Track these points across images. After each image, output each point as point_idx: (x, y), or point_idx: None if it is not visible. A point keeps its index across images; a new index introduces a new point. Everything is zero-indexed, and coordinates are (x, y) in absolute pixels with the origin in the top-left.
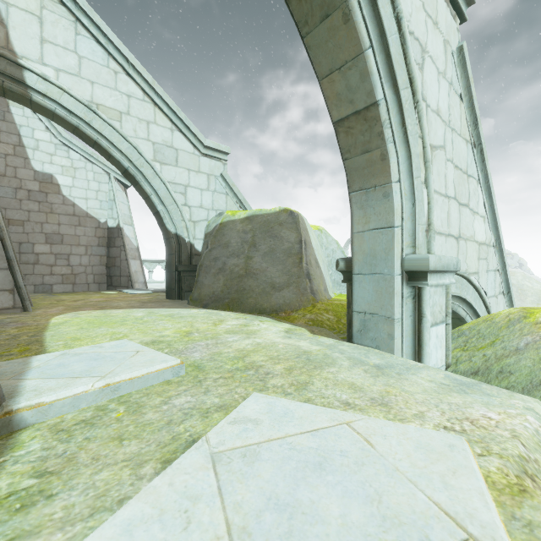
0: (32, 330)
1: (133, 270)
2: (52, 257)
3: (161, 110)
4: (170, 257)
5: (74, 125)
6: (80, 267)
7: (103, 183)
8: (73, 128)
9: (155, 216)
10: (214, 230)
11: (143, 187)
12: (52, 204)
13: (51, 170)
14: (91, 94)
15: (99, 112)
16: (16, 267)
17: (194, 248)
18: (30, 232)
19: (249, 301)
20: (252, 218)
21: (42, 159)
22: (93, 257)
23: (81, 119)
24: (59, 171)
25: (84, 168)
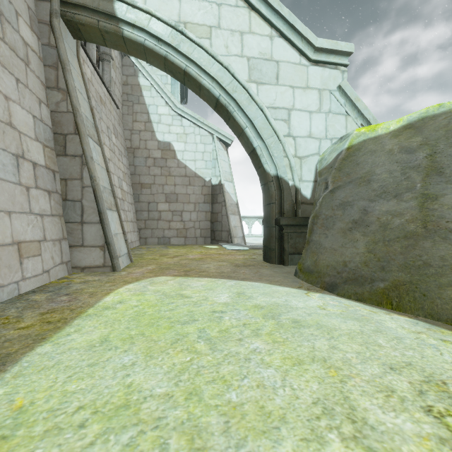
0: (39, 330)
1: (232, 224)
2: (170, 214)
3: (257, 13)
4: (268, 207)
5: (163, 55)
6: (190, 222)
7: (208, 145)
8: (163, 61)
9: (251, 157)
10: (336, 160)
11: (236, 118)
12: (170, 168)
13: (169, 138)
14: (179, 12)
15: (186, 32)
16: (106, 221)
17: (300, 194)
18: (155, 193)
19: (448, 294)
20: (420, 124)
21: (163, 130)
22: (200, 213)
23: (169, 46)
24: (175, 138)
25: (193, 133)
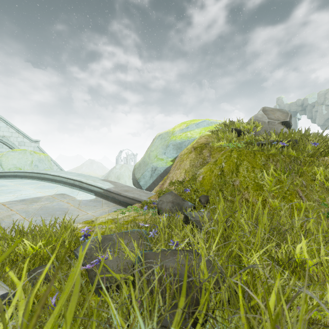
0: None
1: None
2: None
3: None
4: None
5: None
6: None
7: None
8: None
9: None
10: None
11: None
12: None
13: None
14: None
15: None
16: None
17: None
18: None
19: None
20: None
21: None
22: None
23: None
24: None
25: None
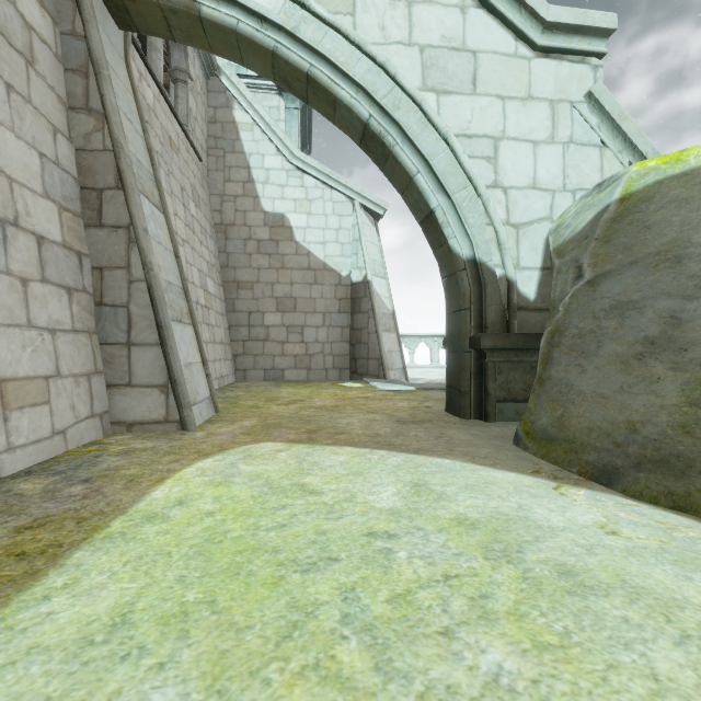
0: None
1: (385, 348)
2: (284, 330)
3: None
4: (457, 317)
5: (269, 49)
6: (316, 345)
7: (345, 217)
8: (270, 60)
9: (425, 228)
10: (596, 223)
11: (398, 158)
12: (284, 255)
13: (282, 208)
14: None
15: (310, 3)
16: (170, 341)
17: (517, 293)
18: (260, 298)
19: None
20: None
21: (273, 194)
22: (332, 329)
23: (280, 30)
24: (291, 207)
25: (320, 198)
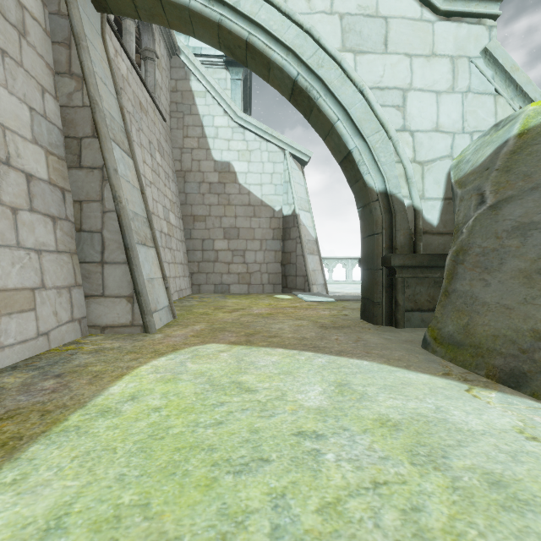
0: None
1: (310, 267)
2: (229, 254)
3: None
4: (370, 240)
5: (215, 21)
6: (255, 265)
7: (278, 163)
8: (216, 31)
9: (343, 167)
10: (497, 155)
11: (322, 108)
12: (229, 194)
13: (228, 157)
14: None
15: None
16: (135, 260)
17: (422, 219)
18: (211, 228)
19: None
20: None
21: (221, 147)
22: (267, 253)
23: (224, 5)
24: (235, 157)
25: (258, 149)
